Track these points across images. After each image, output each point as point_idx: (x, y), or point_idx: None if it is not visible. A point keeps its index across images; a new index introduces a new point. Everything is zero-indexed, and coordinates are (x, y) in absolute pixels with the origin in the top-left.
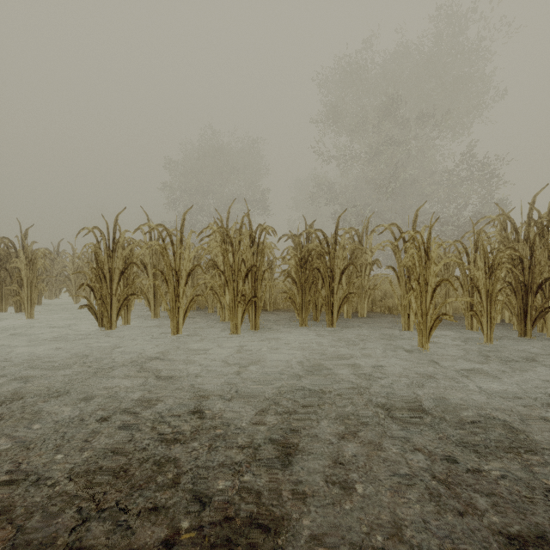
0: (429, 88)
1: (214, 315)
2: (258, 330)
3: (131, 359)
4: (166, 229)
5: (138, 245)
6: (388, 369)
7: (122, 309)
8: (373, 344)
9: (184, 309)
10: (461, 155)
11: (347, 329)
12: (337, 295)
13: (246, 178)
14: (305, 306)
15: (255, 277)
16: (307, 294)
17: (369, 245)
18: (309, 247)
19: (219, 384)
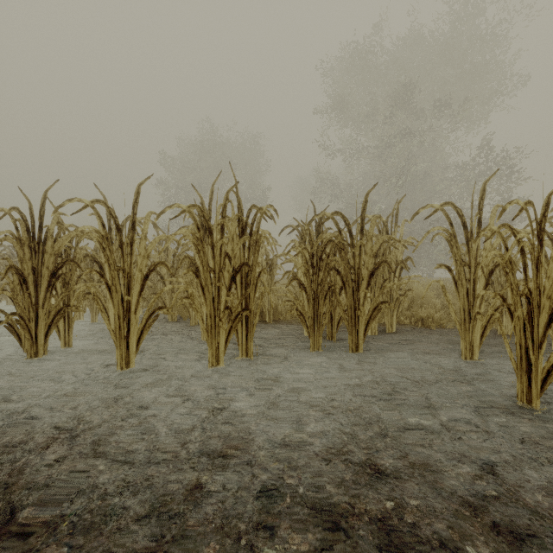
0: (441, 75)
1: (196, 330)
2: (250, 358)
3: (6, 436)
4: (108, 207)
5: (78, 234)
6: (510, 475)
7: (53, 328)
8: (434, 389)
9: (138, 330)
10: (477, 147)
11: (379, 355)
12: (364, 306)
13: (245, 175)
14: (318, 321)
15: (247, 280)
16: (320, 304)
17: (400, 238)
18: (324, 238)
19: (136, 550)
